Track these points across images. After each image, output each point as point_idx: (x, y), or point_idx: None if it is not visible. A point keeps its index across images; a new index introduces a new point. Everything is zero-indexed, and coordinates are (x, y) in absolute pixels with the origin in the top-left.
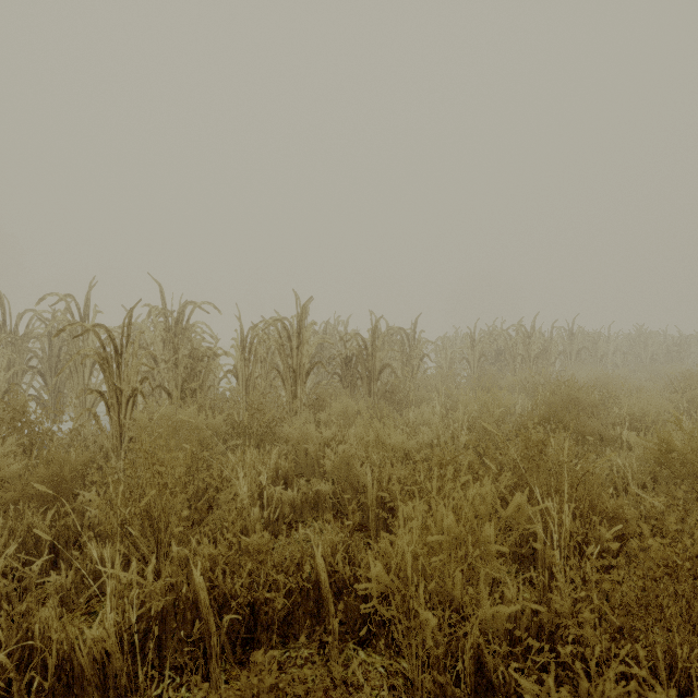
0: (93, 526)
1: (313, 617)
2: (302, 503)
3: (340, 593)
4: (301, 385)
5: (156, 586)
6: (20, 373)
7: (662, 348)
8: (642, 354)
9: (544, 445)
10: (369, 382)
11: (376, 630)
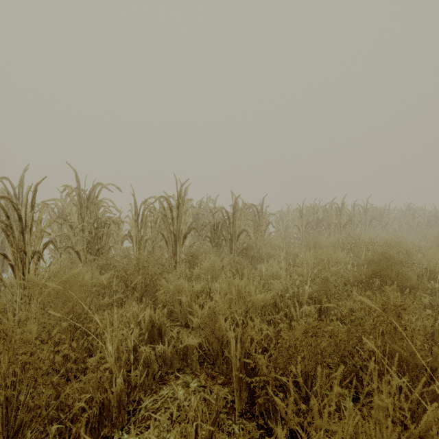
0: None
1: None
2: (172, 355)
3: None
4: (180, 245)
5: None
6: None
7: (424, 218)
8: (411, 223)
9: (402, 309)
10: (230, 242)
11: None
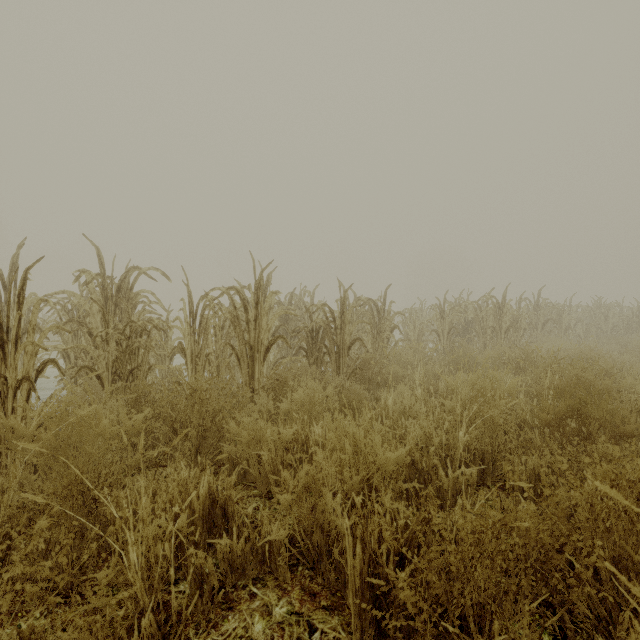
0: None
1: None
2: (245, 555)
3: None
4: (259, 364)
5: None
6: None
7: (622, 319)
8: (603, 326)
9: None
10: (337, 357)
11: None
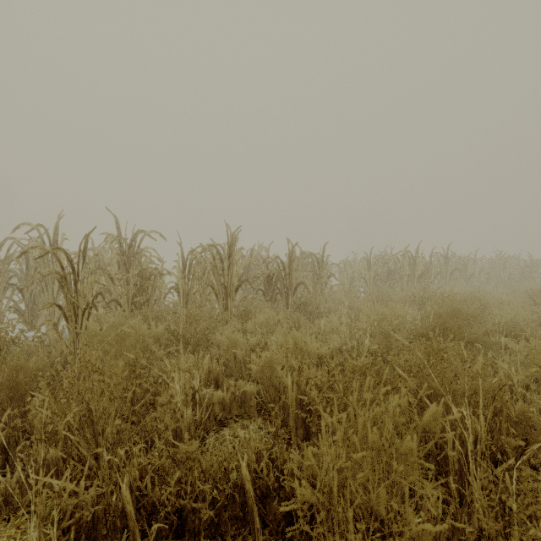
0: (44, 425)
1: (239, 520)
2: (231, 402)
3: (265, 498)
4: (231, 299)
5: (86, 496)
6: (2, 289)
7: (517, 269)
8: (502, 274)
9: (444, 353)
10: (286, 296)
11: (299, 538)
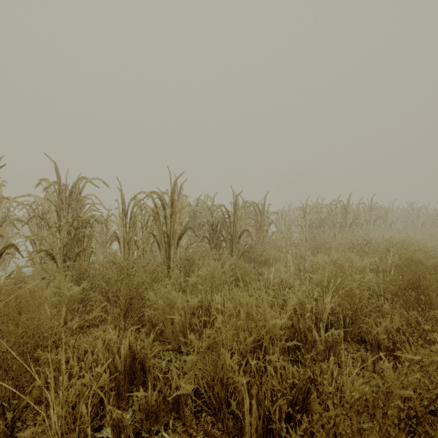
0: None
1: None
2: (158, 405)
3: None
4: (174, 248)
5: None
6: None
7: (429, 218)
8: (416, 222)
9: None
10: (231, 244)
11: None
